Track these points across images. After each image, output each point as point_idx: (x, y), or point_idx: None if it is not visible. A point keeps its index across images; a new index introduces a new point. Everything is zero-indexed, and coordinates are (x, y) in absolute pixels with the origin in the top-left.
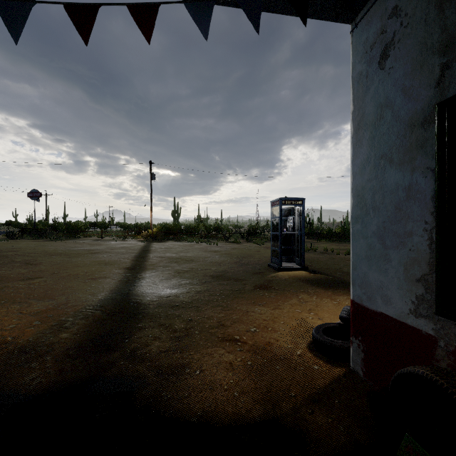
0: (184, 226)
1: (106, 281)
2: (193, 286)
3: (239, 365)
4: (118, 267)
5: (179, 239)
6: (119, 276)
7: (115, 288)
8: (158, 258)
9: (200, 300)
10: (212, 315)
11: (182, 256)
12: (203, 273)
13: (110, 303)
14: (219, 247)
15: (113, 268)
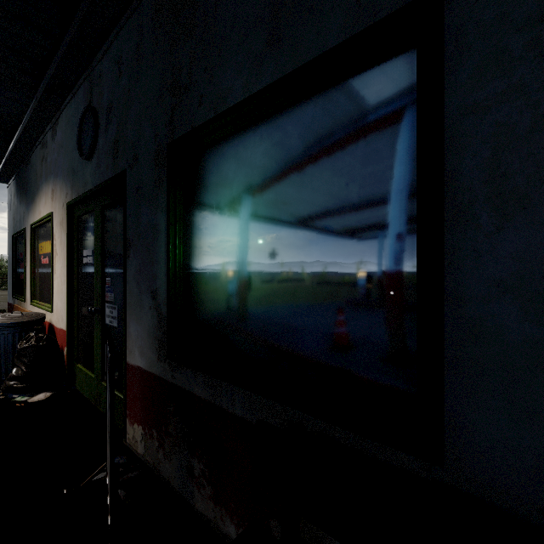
0: None
1: None
2: None
3: None
4: None
5: None
6: None
7: None
8: None
9: None
10: None
11: None
12: None
13: None
14: None
15: None
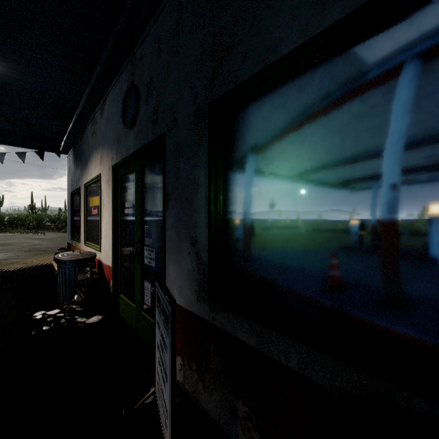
0: (8, 218)
1: None
2: (6, 255)
3: (21, 267)
4: None
5: None
6: None
7: None
8: None
9: (9, 258)
10: (15, 260)
11: None
12: (18, 250)
13: None
14: (46, 236)
15: None
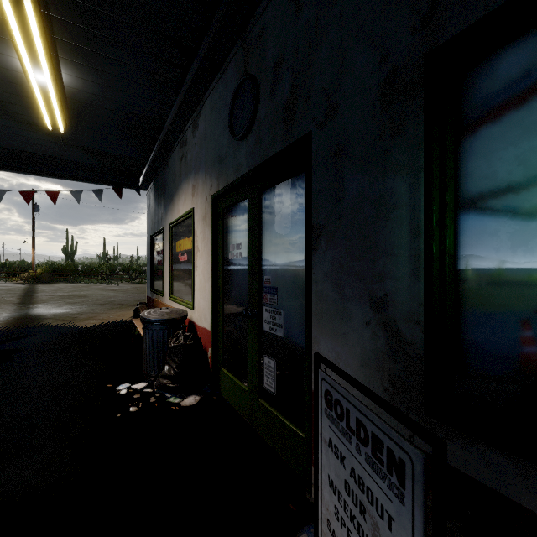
0: (82, 267)
1: (0, 310)
2: (82, 308)
3: (97, 323)
4: (6, 303)
5: (74, 281)
6: (11, 307)
7: (12, 312)
8: (48, 296)
9: (85, 312)
10: (91, 315)
11: (75, 294)
12: (93, 303)
13: (16, 316)
14: (120, 287)
15: (1, 304)
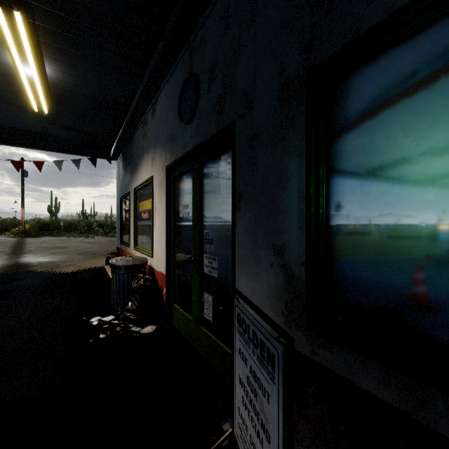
0: (64, 223)
1: None
2: (63, 257)
3: (76, 269)
4: None
5: (57, 235)
6: (4, 256)
7: (5, 261)
8: (35, 248)
9: (66, 260)
10: (70, 263)
11: (57, 245)
12: (73, 253)
13: (8, 264)
14: (96, 240)
15: None
